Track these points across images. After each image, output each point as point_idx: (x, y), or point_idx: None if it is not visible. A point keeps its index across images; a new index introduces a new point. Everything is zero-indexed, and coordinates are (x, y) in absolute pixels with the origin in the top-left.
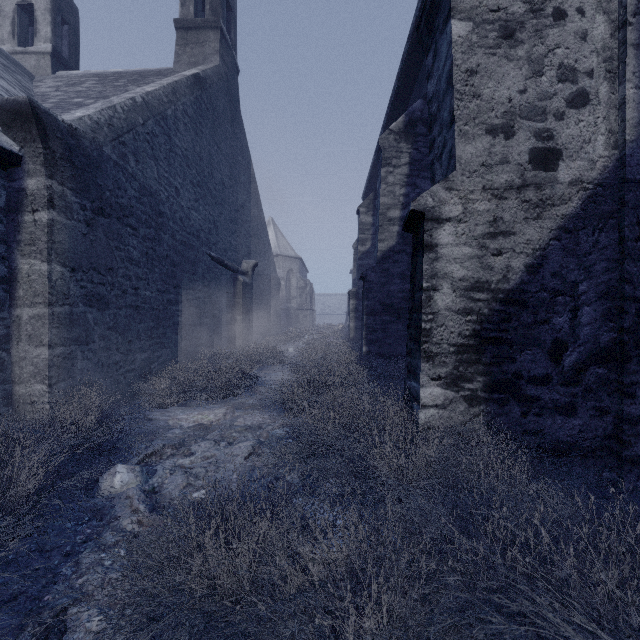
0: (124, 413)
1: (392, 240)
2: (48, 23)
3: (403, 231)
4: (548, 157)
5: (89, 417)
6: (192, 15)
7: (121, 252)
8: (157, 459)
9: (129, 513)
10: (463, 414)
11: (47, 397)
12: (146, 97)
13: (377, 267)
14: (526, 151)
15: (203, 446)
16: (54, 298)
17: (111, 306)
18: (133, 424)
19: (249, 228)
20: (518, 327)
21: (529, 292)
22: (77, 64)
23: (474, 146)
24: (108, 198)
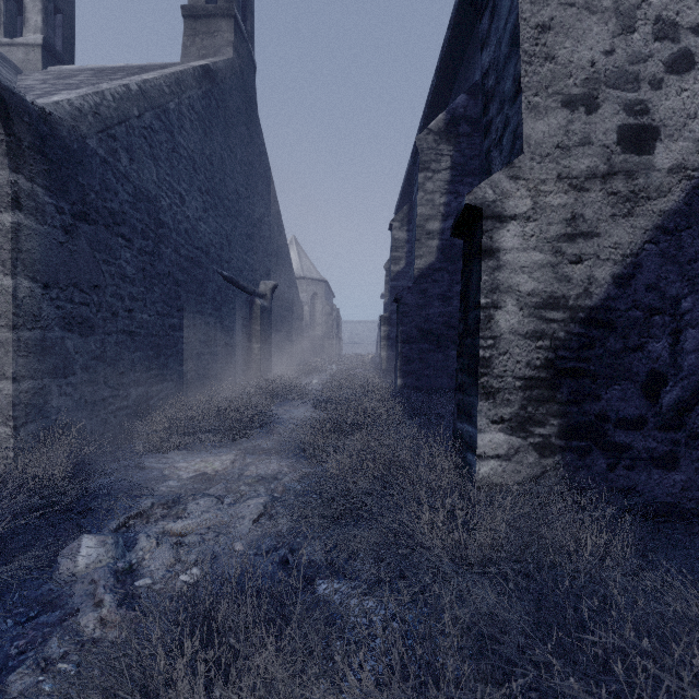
0: (105, 463)
1: (431, 256)
2: (38, 11)
3: (444, 246)
4: (642, 137)
5: (57, 469)
6: (202, 2)
7: (110, 267)
8: (142, 522)
9: (90, 606)
10: (532, 467)
11: (11, 442)
12: (143, 85)
13: (414, 287)
14: (613, 129)
15: (202, 504)
16: (20, 320)
17: (97, 331)
18: (117, 476)
19: (268, 245)
20: (603, 355)
21: (617, 310)
22: (72, 59)
23: (547, 122)
24: (93, 201)
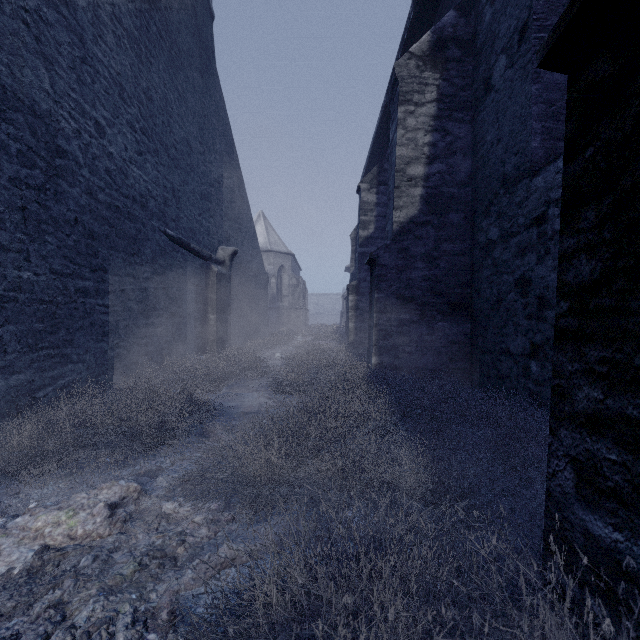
0: None
1: (413, 207)
2: None
3: (428, 195)
4: None
5: None
6: None
7: None
8: None
9: None
10: None
11: None
12: None
13: (392, 245)
14: None
15: None
16: None
17: None
18: None
19: (228, 209)
20: None
21: None
22: None
23: None
24: None
